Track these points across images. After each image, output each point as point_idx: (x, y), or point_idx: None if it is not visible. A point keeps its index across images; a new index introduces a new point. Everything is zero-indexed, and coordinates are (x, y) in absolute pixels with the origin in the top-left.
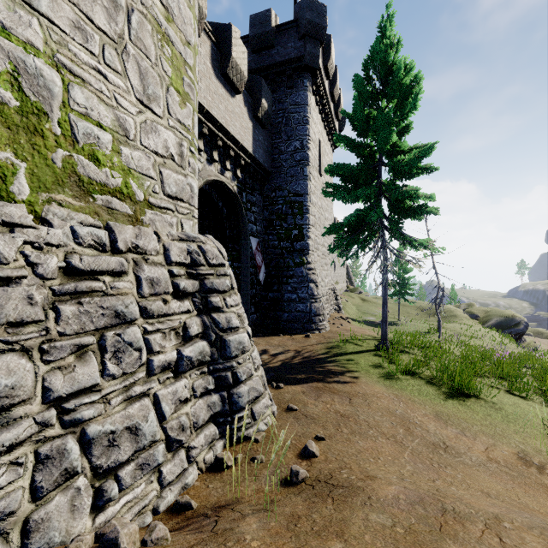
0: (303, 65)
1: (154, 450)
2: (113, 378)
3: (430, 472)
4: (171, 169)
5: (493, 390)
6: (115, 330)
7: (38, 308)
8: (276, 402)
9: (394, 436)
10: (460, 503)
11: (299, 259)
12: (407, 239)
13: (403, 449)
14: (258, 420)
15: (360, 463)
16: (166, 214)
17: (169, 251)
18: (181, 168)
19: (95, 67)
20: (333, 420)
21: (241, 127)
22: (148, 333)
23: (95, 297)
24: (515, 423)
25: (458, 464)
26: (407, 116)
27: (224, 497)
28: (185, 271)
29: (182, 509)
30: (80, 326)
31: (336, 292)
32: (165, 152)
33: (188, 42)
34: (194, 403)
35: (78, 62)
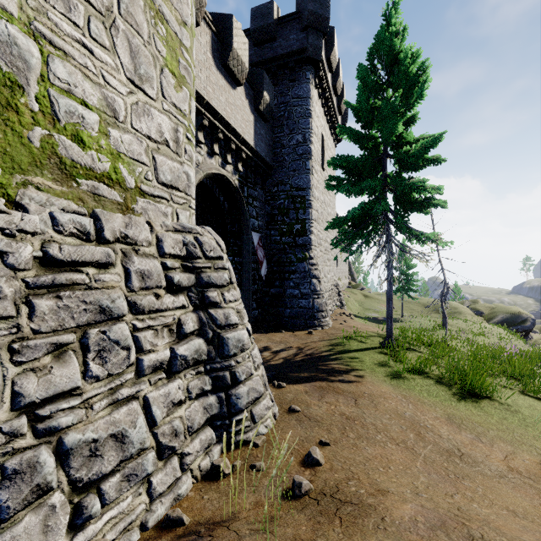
0: (305, 57)
1: (143, 459)
2: (97, 379)
3: (446, 484)
4: (166, 156)
5: (506, 391)
6: (99, 326)
7: (7, 303)
8: (278, 402)
9: (404, 441)
10: (488, 528)
11: (301, 255)
12: (413, 233)
13: (415, 457)
14: (258, 423)
15: (368, 473)
16: (160, 203)
17: (162, 242)
18: (177, 155)
19: (79, 40)
20: (338, 423)
21: (243, 119)
22: (138, 330)
23: (77, 291)
24: (533, 428)
25: (476, 475)
26: (413, 106)
27: (220, 510)
28: (180, 263)
29: (173, 525)
30: (59, 323)
31: (339, 288)
32: (159, 137)
33: (185, 22)
34: (189, 406)
35: (59, 32)
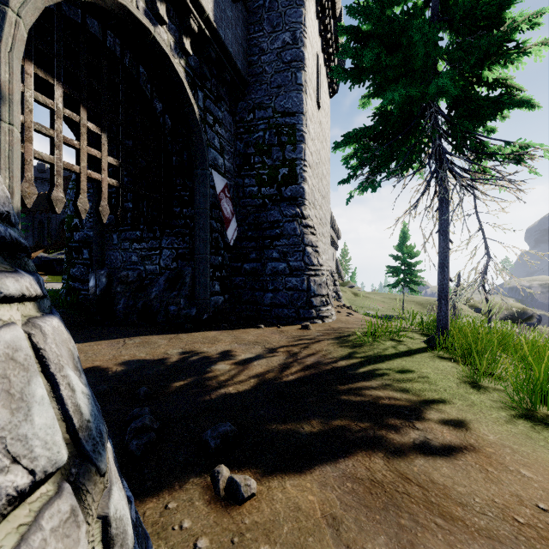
0: None
1: None
2: None
3: None
4: None
5: None
6: None
7: None
8: None
9: None
10: None
11: (289, 211)
12: (487, 147)
13: None
14: None
15: None
16: None
17: None
18: None
19: None
20: None
21: None
22: None
23: None
24: None
25: None
26: None
27: None
28: None
29: None
30: None
31: (335, 276)
32: None
33: None
34: None
35: None
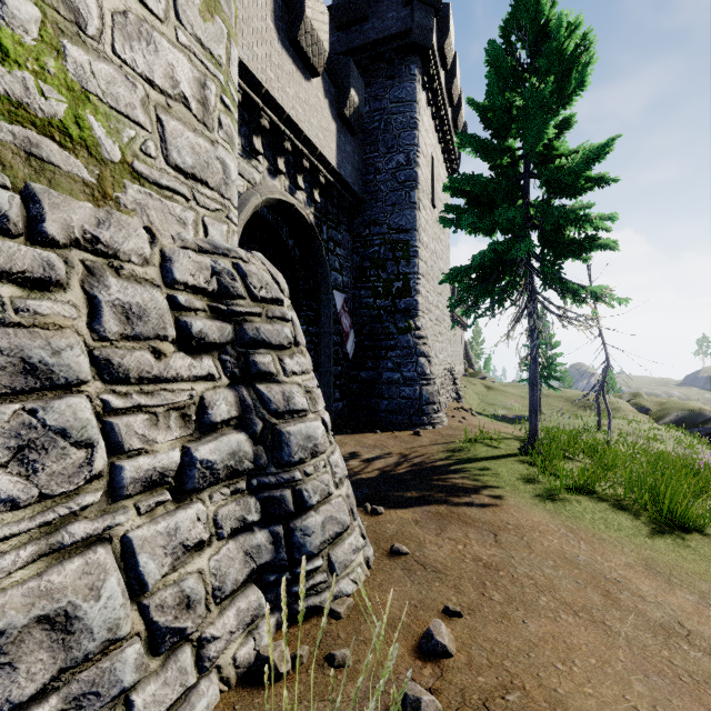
0: (410, 43)
1: (113, 661)
2: (12, 506)
3: (686, 699)
4: (183, 123)
5: None
6: (24, 401)
7: None
8: (373, 538)
9: (586, 608)
10: None
11: (403, 323)
12: (569, 287)
13: (611, 639)
14: (340, 576)
15: (539, 675)
16: (172, 201)
17: (171, 262)
18: (205, 126)
19: None
20: (472, 575)
21: (320, 127)
22: (116, 413)
23: None
24: None
25: None
26: (570, 100)
27: None
28: (206, 304)
29: None
30: None
31: (455, 374)
32: (170, 88)
33: None
34: (218, 550)
35: None
